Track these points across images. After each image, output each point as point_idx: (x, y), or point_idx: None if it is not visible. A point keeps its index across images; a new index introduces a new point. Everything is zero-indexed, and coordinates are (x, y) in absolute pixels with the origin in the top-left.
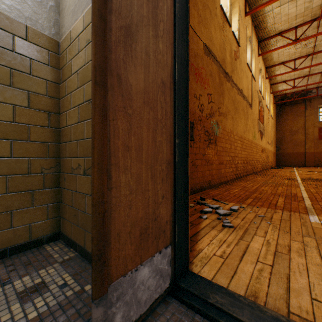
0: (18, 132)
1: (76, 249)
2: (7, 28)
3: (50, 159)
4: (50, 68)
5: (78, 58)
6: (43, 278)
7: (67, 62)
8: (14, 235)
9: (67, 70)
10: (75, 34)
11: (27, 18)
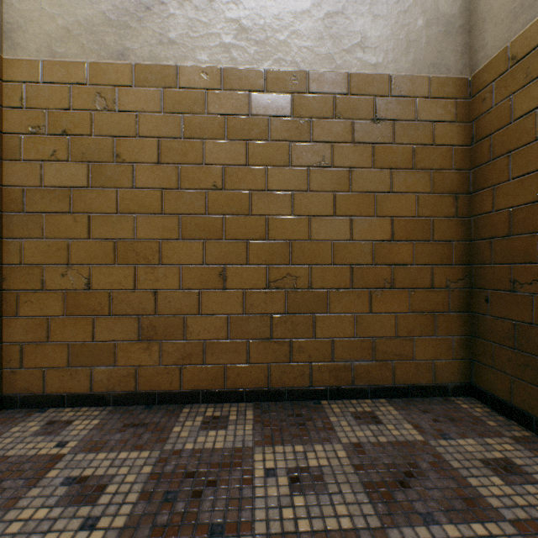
0: (419, 230)
1: (527, 425)
2: (408, 94)
3: (455, 267)
4: (456, 126)
5: (535, 86)
6: (500, 453)
7: (494, 104)
8: (415, 371)
9: (492, 117)
10: (525, 47)
11: (429, 67)
